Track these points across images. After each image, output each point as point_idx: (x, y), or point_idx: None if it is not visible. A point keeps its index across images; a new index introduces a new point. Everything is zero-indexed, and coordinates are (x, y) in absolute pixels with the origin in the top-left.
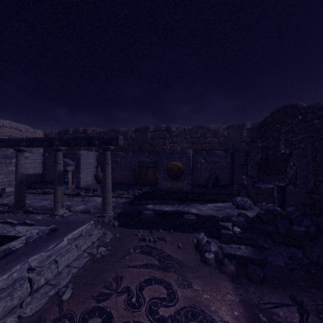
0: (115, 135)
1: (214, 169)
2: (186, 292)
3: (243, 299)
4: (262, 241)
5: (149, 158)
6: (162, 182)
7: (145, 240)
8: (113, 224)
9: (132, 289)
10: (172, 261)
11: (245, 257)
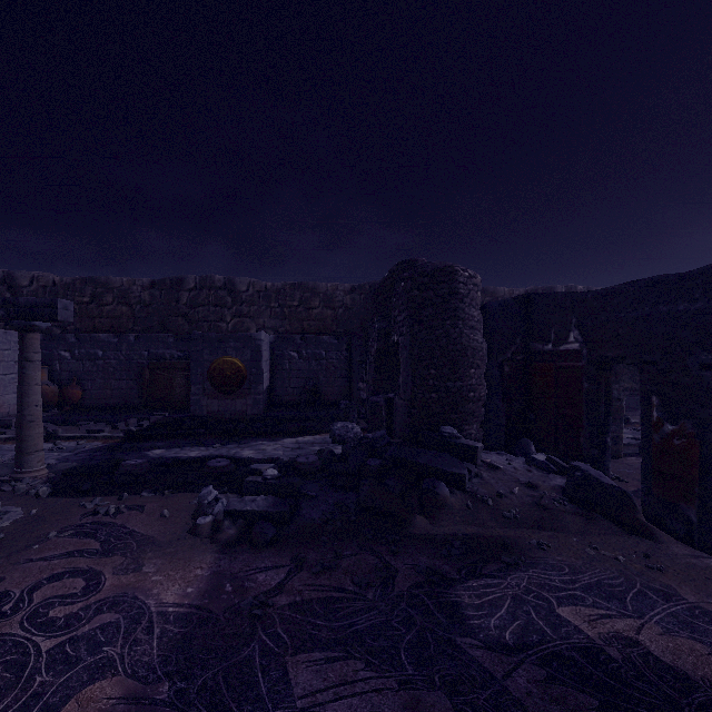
0: (98, 292)
1: (316, 372)
2: (125, 579)
3: (217, 571)
4: (314, 489)
5: (177, 348)
6: (199, 400)
7: (96, 514)
8: (36, 493)
9: (13, 594)
10: (132, 539)
11: (258, 513)
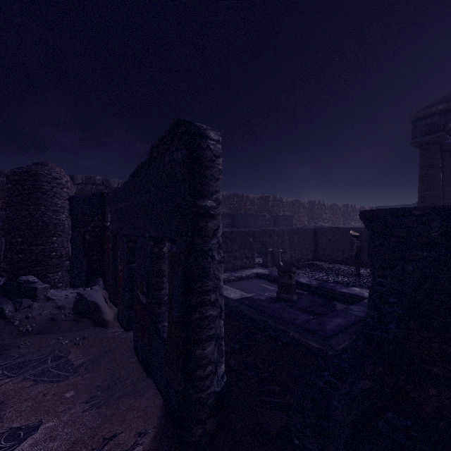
0: None
1: None
2: None
3: None
4: None
5: None
6: None
7: None
8: None
9: None
10: None
11: None
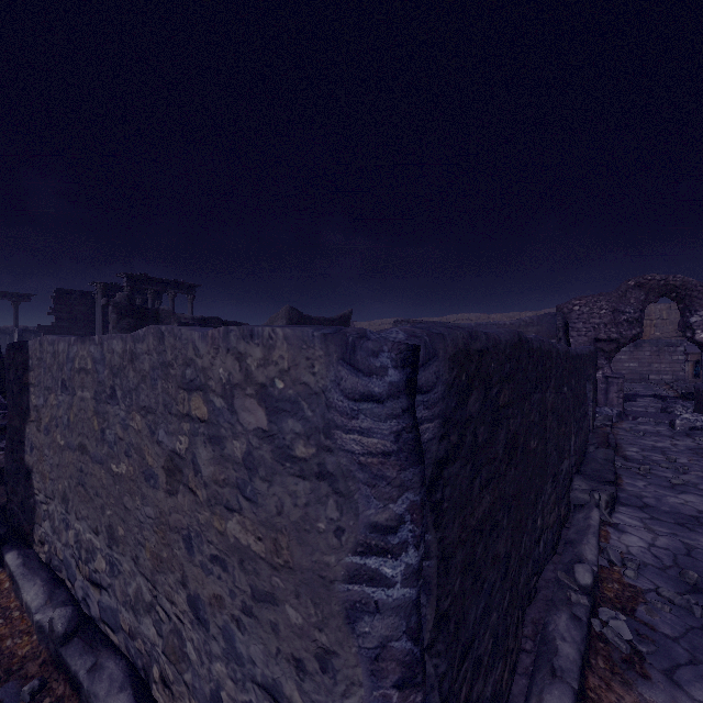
0: None
1: None
2: None
3: None
4: None
5: None
6: None
7: None
8: None
9: None
10: None
11: None
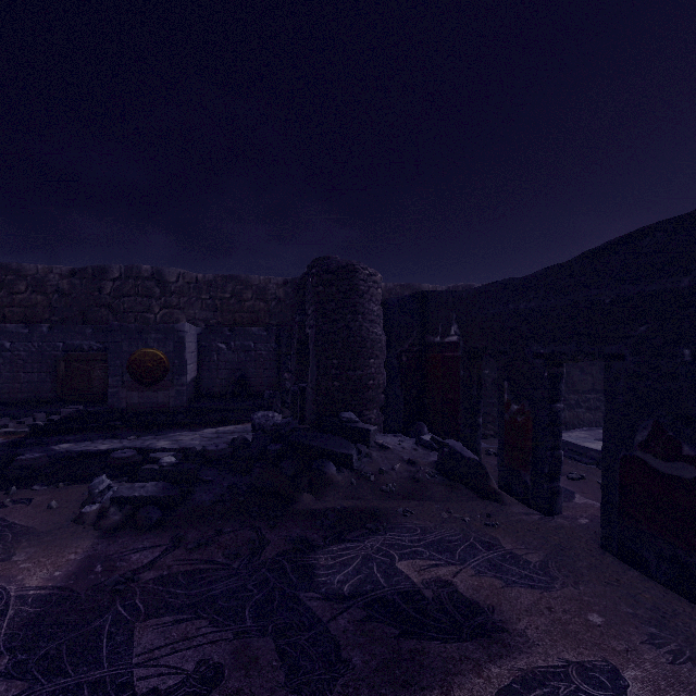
0: (9, 279)
1: (245, 363)
2: None
3: (91, 555)
4: (213, 474)
5: (97, 339)
6: (118, 393)
7: None
8: None
9: None
10: (9, 531)
11: (147, 499)
